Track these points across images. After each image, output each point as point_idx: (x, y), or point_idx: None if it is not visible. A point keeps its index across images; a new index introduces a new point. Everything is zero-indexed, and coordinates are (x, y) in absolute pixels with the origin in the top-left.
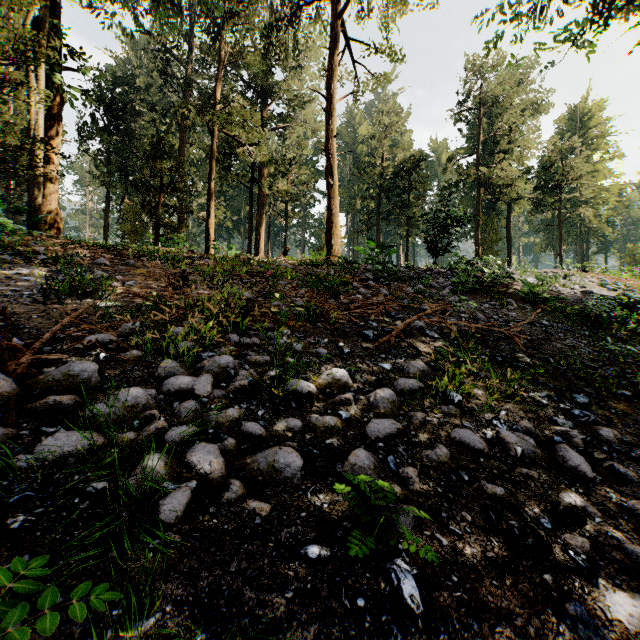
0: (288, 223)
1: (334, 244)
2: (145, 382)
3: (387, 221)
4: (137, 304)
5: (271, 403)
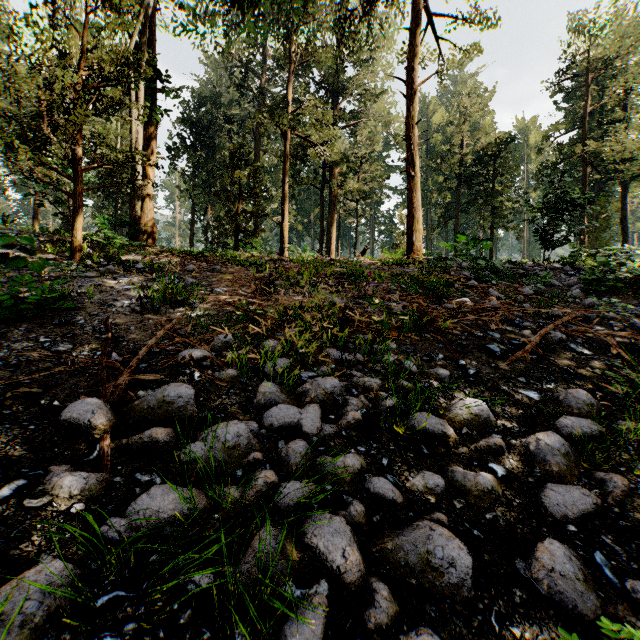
0: (358, 222)
1: (416, 240)
2: (243, 410)
3: (467, 213)
4: (227, 313)
5: (395, 446)
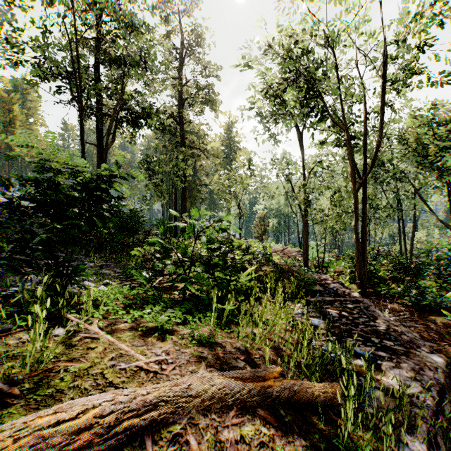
0: None
1: None
2: None
3: None
4: None
5: None
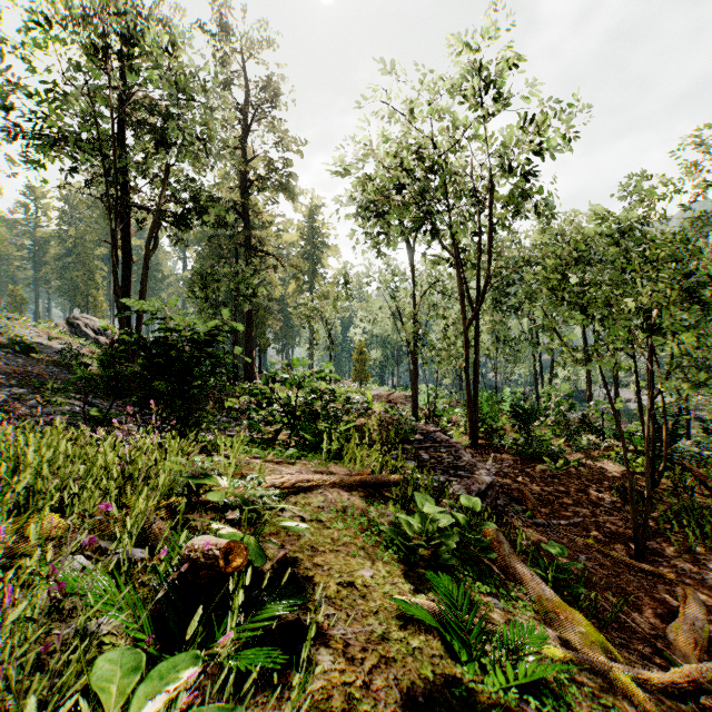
0: None
1: None
2: None
3: None
4: None
5: None
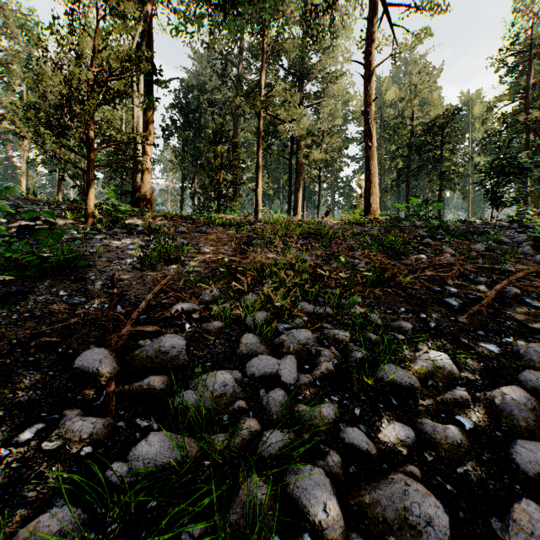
0: (320, 187)
1: (372, 202)
2: (228, 359)
3: (418, 177)
4: (212, 269)
5: (366, 397)
